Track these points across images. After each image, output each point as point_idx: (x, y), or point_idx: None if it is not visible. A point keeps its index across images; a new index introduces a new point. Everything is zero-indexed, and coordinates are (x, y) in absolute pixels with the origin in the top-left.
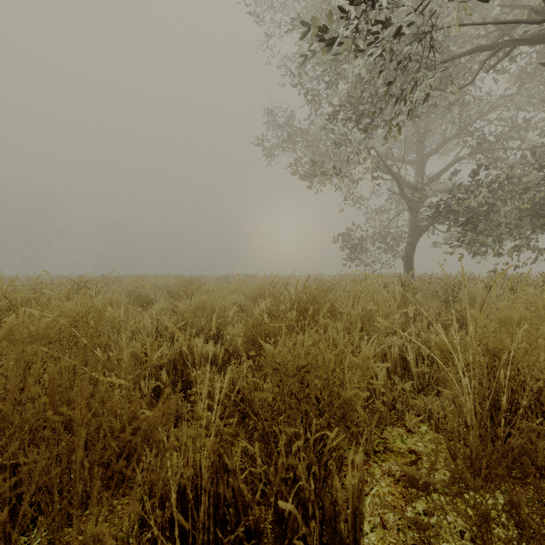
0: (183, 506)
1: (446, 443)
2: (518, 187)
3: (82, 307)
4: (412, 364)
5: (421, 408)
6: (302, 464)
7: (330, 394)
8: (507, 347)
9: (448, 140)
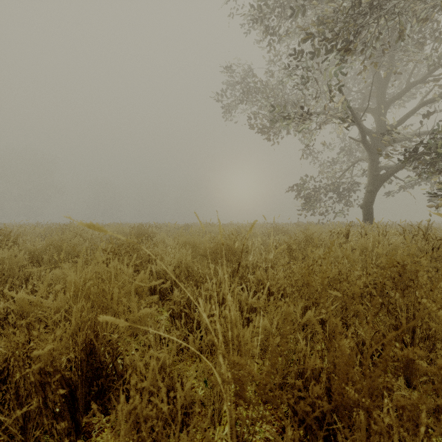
0: None
1: None
2: None
3: None
4: None
5: None
6: None
7: None
8: None
9: (412, 85)
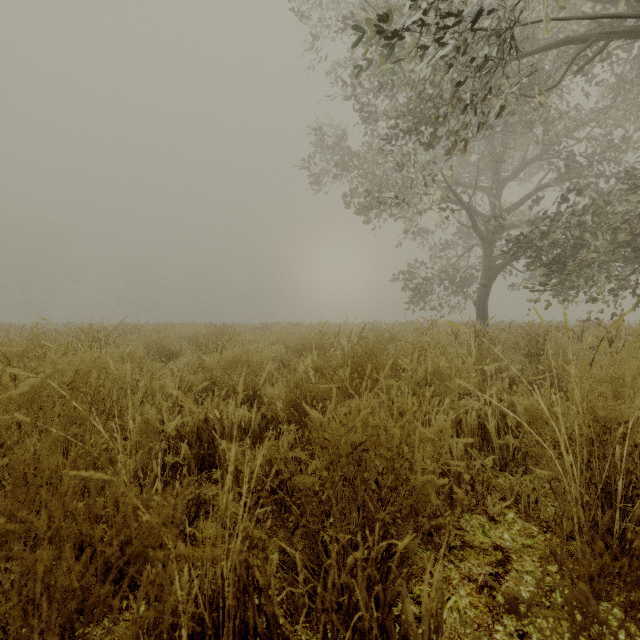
0: (200, 632)
1: (550, 545)
2: (613, 218)
3: (81, 364)
4: (493, 433)
5: (506, 489)
6: (361, 583)
7: (395, 478)
8: (621, 415)
9: (529, 163)
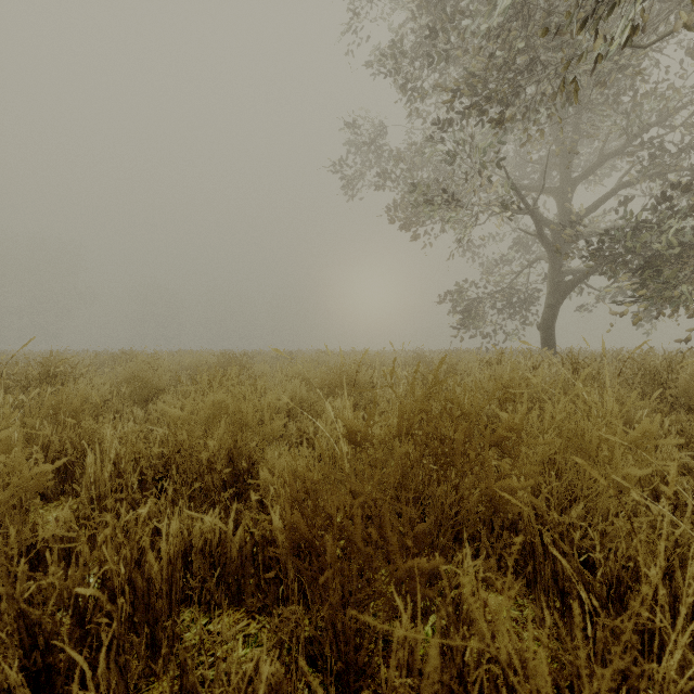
0: None
1: None
2: None
3: None
4: None
5: None
6: None
7: None
8: None
9: (607, 157)
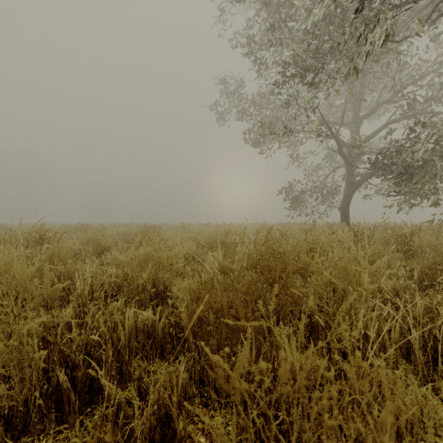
0: None
1: None
2: None
3: None
4: (417, 346)
5: None
6: None
7: None
8: None
9: (381, 104)
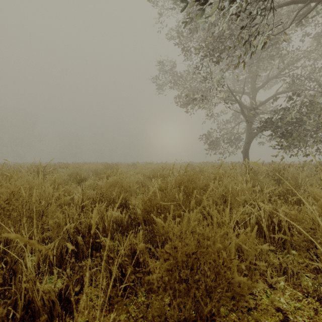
0: None
1: None
2: (317, 107)
3: (14, 188)
4: (265, 228)
5: (277, 265)
6: None
7: (216, 273)
8: None
9: (270, 79)
